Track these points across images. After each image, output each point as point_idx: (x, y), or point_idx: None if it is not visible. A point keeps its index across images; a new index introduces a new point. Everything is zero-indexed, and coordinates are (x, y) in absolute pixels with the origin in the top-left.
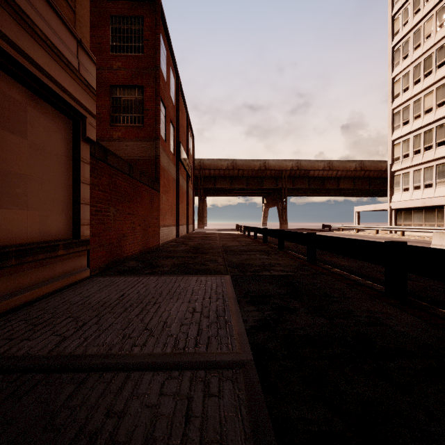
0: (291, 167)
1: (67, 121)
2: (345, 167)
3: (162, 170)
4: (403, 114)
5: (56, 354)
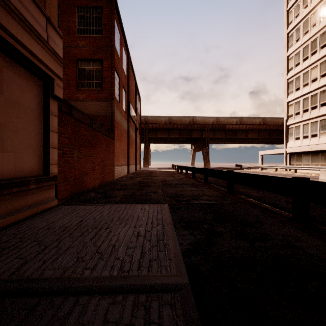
0: (212, 122)
1: (38, 82)
2: (252, 122)
3: (116, 123)
4: (295, 83)
5: (15, 278)
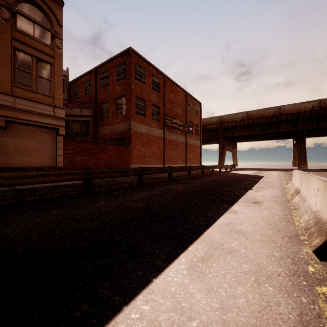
0: (311, 108)
1: (53, 131)
2: None
3: (139, 134)
4: None
5: None
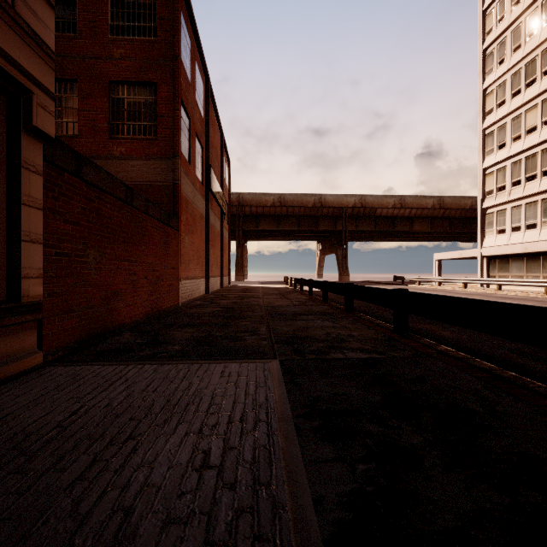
0: (354, 204)
1: None
2: (421, 204)
3: (184, 202)
4: (498, 135)
5: None
